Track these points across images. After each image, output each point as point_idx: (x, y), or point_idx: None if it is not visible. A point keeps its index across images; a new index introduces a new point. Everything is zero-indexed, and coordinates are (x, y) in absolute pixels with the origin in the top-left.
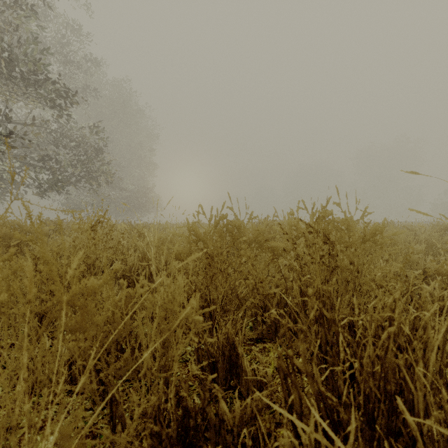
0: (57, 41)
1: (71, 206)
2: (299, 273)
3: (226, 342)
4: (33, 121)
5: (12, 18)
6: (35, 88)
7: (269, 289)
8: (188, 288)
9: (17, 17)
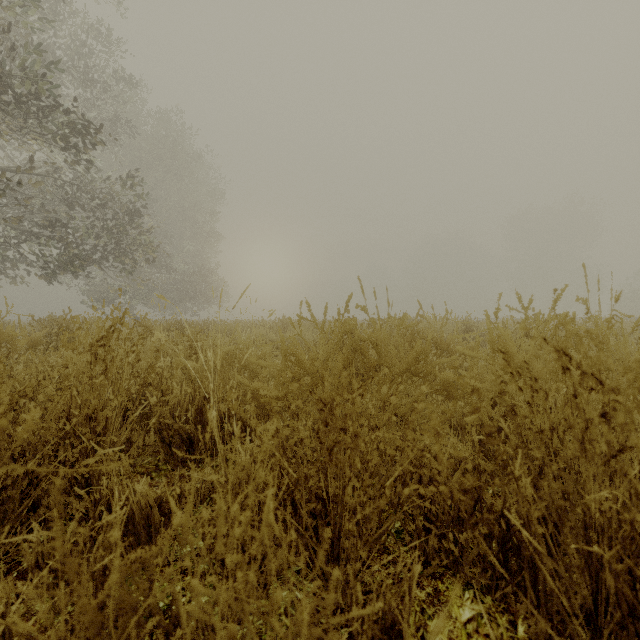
0: (72, 51)
1: (96, 294)
2: (515, 445)
3: (380, 630)
4: (33, 167)
5: (5, 15)
6: (36, 117)
7: (436, 464)
8: (281, 466)
9: (6, 8)
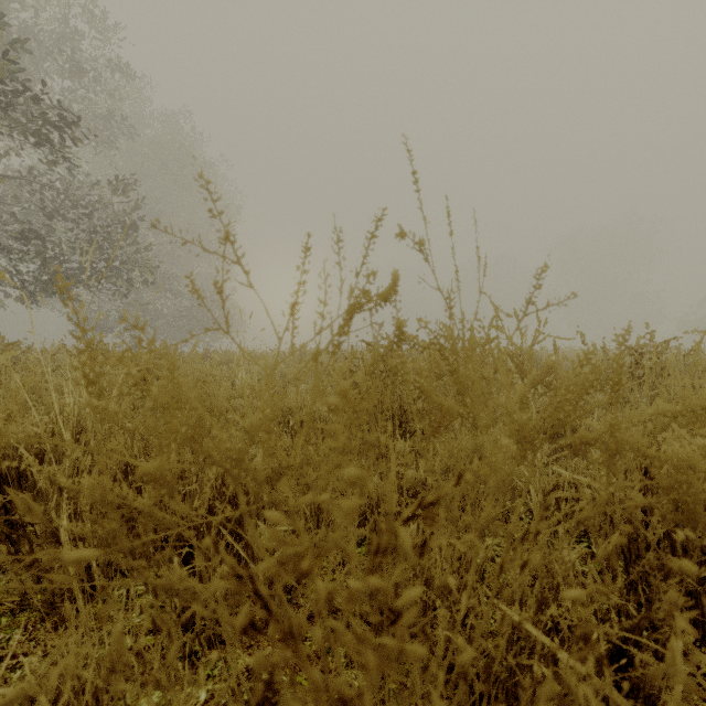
0: (56, 34)
1: (91, 322)
2: None
3: None
4: None
5: None
6: None
7: None
8: None
9: None
